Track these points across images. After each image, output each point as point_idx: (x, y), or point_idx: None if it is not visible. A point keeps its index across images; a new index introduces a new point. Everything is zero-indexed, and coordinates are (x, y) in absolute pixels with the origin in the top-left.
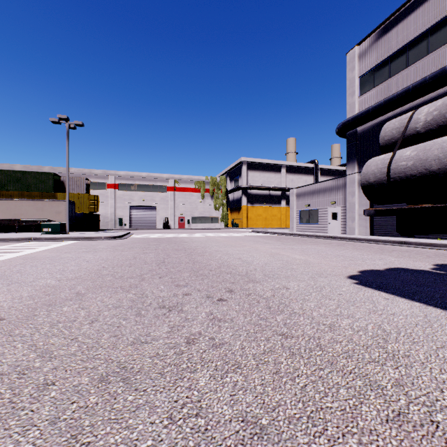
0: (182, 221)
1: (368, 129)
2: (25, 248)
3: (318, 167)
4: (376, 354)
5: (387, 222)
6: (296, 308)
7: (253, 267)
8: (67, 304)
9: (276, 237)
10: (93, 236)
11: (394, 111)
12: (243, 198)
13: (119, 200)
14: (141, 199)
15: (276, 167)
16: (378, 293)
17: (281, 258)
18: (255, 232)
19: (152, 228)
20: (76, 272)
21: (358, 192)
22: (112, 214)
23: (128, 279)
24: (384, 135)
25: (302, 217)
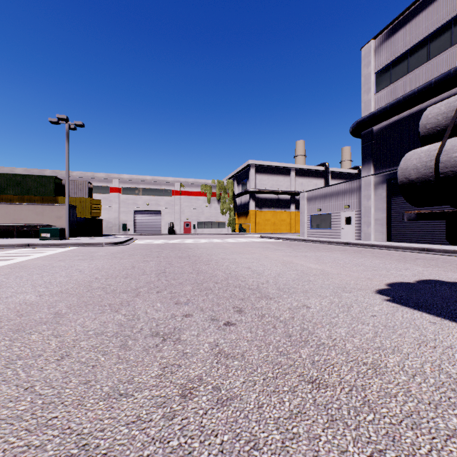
0: (188, 226)
1: (385, 128)
2: (18, 256)
3: (328, 170)
4: (454, 420)
5: (405, 227)
6: (323, 337)
7: (264, 279)
8: (38, 330)
9: (286, 243)
10: (93, 242)
11: (414, 108)
12: (251, 202)
13: (123, 205)
14: (145, 203)
15: (285, 171)
16: (419, 315)
17: (294, 267)
18: (264, 238)
19: (157, 234)
20: (63, 285)
21: (374, 195)
22: (116, 219)
23: (121, 294)
24: (426, 123)
25: (313, 222)
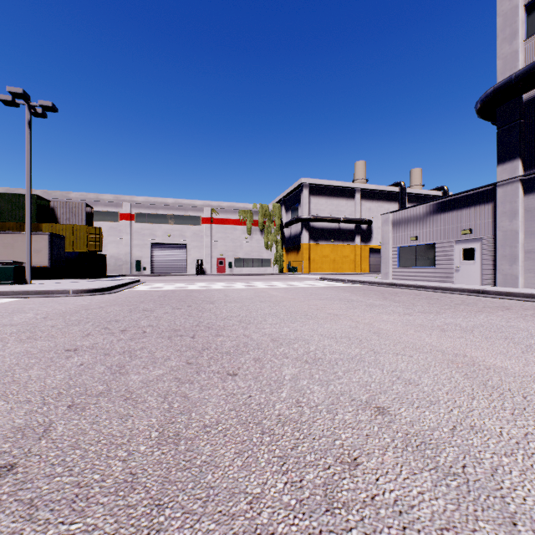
0: (222, 263)
1: None
2: None
3: (405, 192)
4: None
5: None
6: None
7: None
8: None
9: (371, 291)
10: (53, 289)
11: None
12: (304, 233)
13: (137, 236)
14: (166, 234)
15: (349, 192)
16: None
17: None
18: (327, 281)
19: (181, 274)
20: None
21: (524, 210)
22: (127, 255)
23: None
24: None
25: (402, 257)
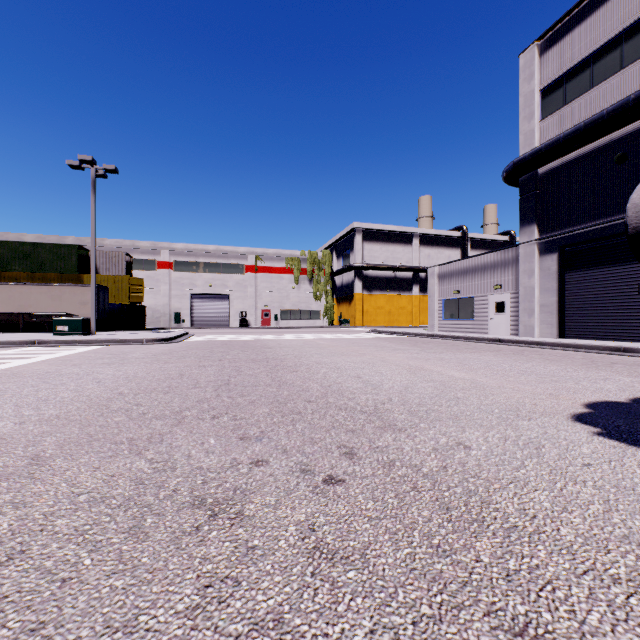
0: (267, 316)
1: (555, 171)
2: (15, 358)
3: (467, 237)
4: None
5: (587, 317)
6: (511, 510)
7: (385, 396)
8: None
9: (409, 340)
10: (130, 338)
11: (601, 140)
12: (356, 283)
13: (175, 286)
14: (207, 284)
15: (406, 237)
16: None
17: (428, 376)
18: (376, 333)
19: (223, 327)
20: (65, 405)
21: (539, 270)
22: (165, 306)
23: (153, 421)
24: None
25: (447, 310)
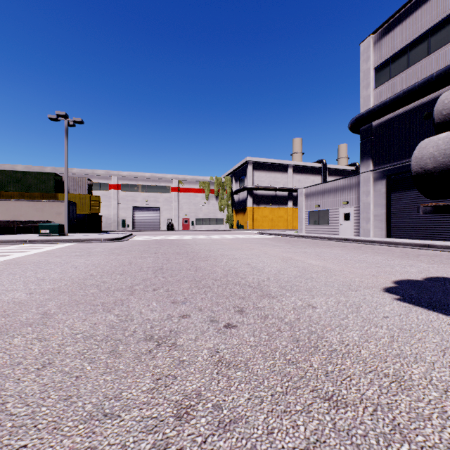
0: (186, 222)
1: (384, 123)
2: (15, 252)
3: (326, 167)
4: None
5: (405, 223)
6: (334, 341)
7: (265, 276)
8: (22, 333)
9: (284, 239)
10: (92, 238)
11: (414, 103)
12: (249, 199)
13: (122, 201)
14: (144, 200)
15: (283, 167)
16: (435, 316)
17: (295, 263)
18: (262, 234)
19: (156, 230)
20: (56, 282)
21: (373, 191)
22: (115, 216)
23: (115, 292)
24: (442, 109)
25: (311, 218)
